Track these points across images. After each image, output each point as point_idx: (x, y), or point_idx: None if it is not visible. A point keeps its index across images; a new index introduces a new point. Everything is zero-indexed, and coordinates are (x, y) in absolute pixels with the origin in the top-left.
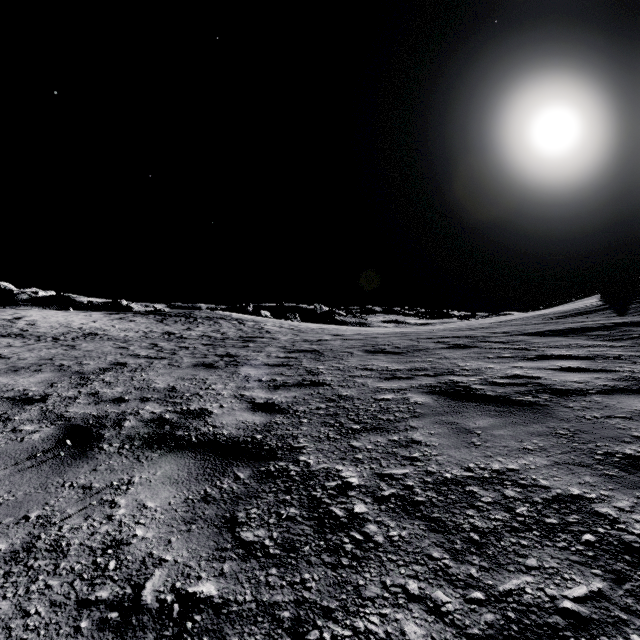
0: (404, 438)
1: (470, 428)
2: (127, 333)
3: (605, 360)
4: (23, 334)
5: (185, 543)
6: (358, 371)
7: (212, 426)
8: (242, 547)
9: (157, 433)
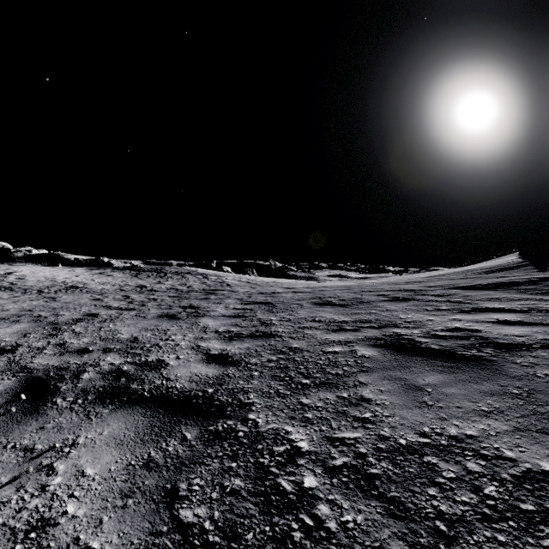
0: (354, 395)
1: (420, 385)
2: (104, 286)
3: (539, 313)
4: (12, 287)
5: (117, 524)
6: (307, 322)
7: (166, 379)
8: (179, 531)
9: (112, 386)
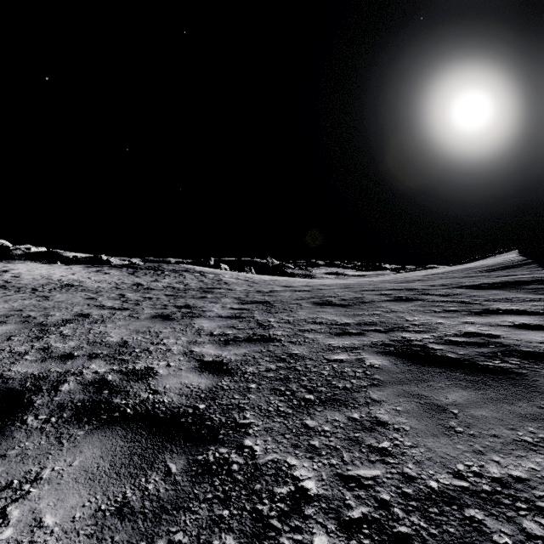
0: (366, 416)
1: (443, 404)
2: (100, 284)
3: None
4: (6, 285)
5: None
6: (308, 325)
7: (153, 391)
8: None
9: (92, 400)
